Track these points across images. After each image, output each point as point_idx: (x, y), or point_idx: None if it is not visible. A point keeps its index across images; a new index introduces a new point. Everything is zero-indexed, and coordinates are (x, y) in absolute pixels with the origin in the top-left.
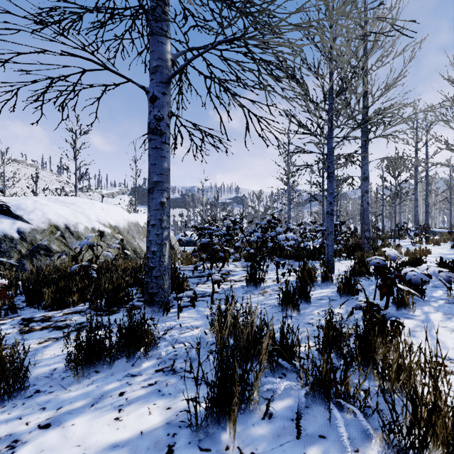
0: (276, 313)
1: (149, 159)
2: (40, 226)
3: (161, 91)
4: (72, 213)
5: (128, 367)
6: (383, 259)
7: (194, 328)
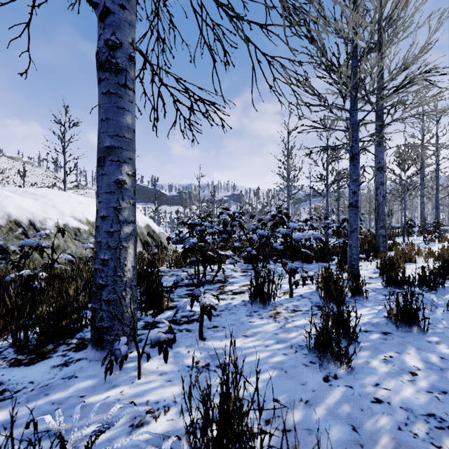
0: (307, 368)
1: (99, 112)
2: None
3: (117, 3)
4: (40, 207)
5: None
6: None
7: (161, 409)
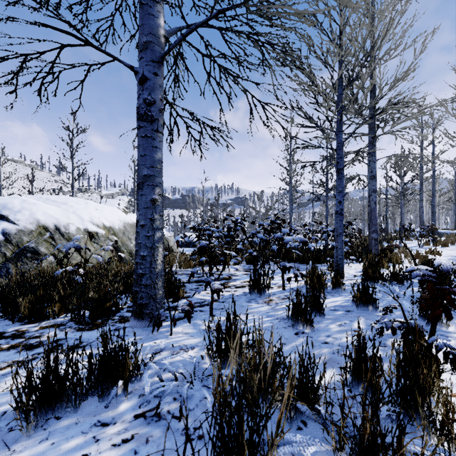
0: (285, 329)
1: (138, 150)
2: (28, 227)
3: (152, 72)
4: (63, 213)
5: (99, 409)
6: (430, 269)
7: (189, 348)
